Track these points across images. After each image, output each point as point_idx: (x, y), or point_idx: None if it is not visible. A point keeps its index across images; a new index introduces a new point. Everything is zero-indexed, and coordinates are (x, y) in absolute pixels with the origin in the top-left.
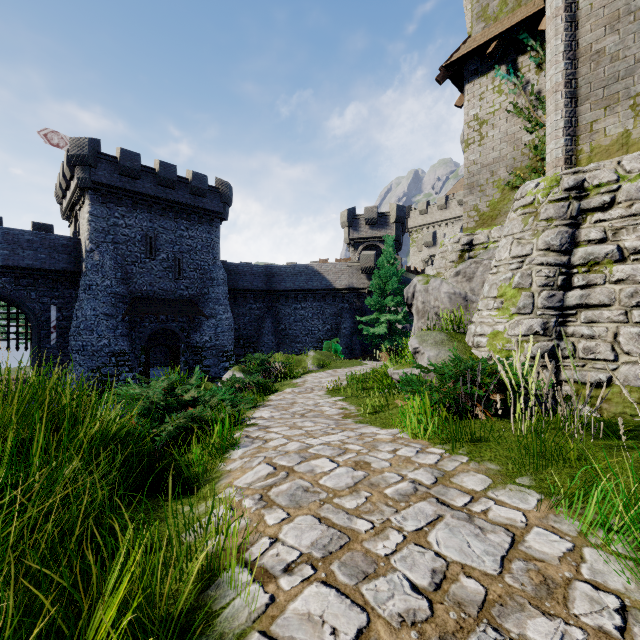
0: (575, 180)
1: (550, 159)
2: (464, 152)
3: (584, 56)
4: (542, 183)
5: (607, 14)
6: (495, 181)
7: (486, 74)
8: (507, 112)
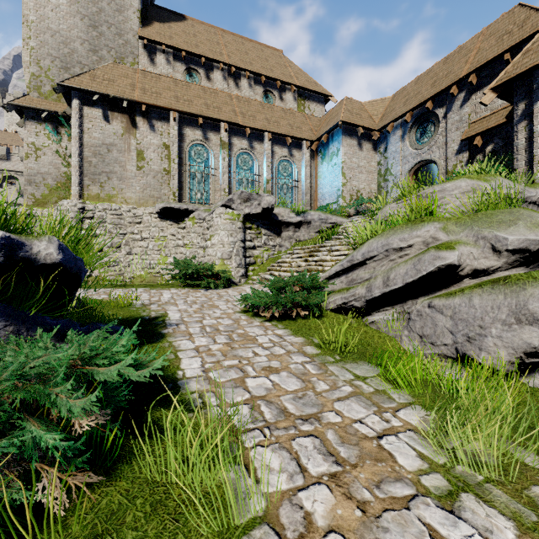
0: (82, 206)
1: (73, 193)
2: (25, 159)
3: (86, 160)
4: (70, 203)
5: (93, 150)
6: (46, 184)
7: (40, 123)
8: (53, 151)
